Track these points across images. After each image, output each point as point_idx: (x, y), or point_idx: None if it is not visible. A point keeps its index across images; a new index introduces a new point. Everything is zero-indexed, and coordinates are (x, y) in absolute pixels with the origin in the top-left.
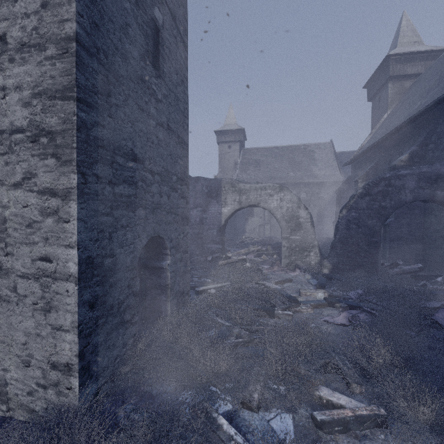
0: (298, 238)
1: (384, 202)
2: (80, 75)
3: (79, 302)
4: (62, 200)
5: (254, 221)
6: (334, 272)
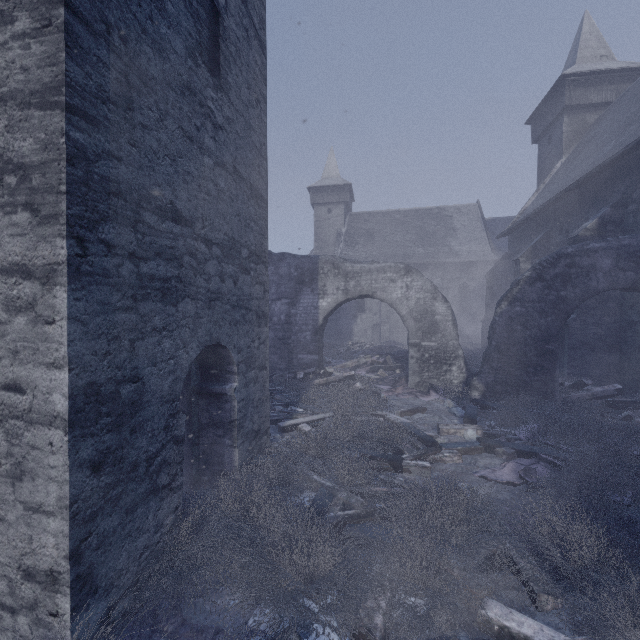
0: (434, 345)
1: (565, 290)
2: (73, 67)
3: (71, 464)
4: (42, 284)
5: (365, 319)
6: (488, 396)
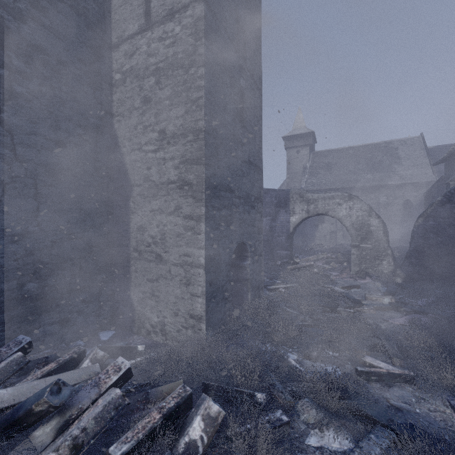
0: (369, 246)
1: None
2: (206, 150)
3: (205, 281)
4: (196, 222)
5: (324, 228)
6: (408, 281)
